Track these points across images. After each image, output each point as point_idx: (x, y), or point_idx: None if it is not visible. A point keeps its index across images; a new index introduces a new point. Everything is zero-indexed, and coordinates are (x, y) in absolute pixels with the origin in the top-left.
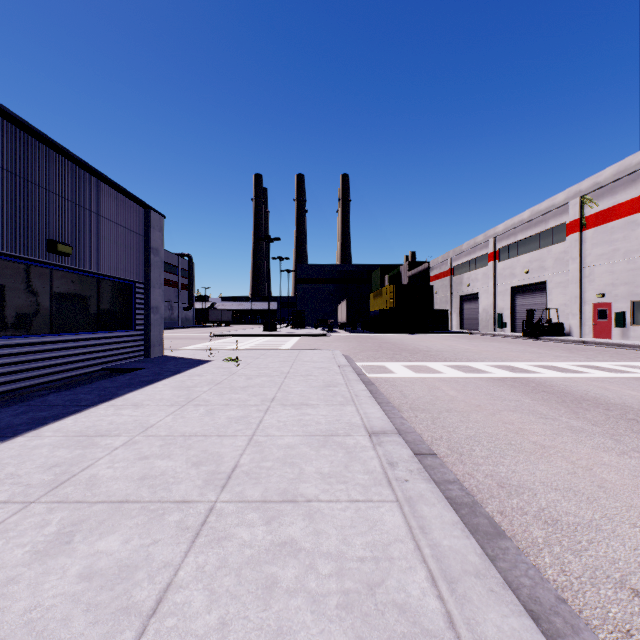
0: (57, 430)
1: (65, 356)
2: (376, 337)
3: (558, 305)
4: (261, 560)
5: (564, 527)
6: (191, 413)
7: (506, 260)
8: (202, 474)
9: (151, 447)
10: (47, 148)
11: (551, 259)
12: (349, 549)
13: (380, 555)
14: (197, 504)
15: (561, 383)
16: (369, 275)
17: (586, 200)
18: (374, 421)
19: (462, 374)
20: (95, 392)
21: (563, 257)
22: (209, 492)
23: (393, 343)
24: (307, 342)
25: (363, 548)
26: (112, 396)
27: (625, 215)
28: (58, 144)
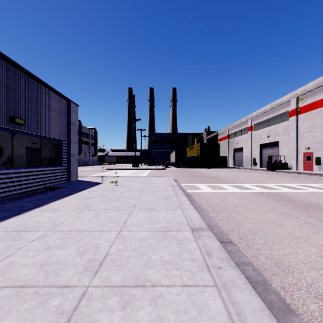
0: (1, 227)
1: (20, 180)
2: (190, 170)
3: (284, 153)
4: None
5: None
6: (85, 215)
7: (257, 130)
8: (83, 261)
9: (55, 239)
10: (10, 65)
11: (281, 130)
12: None
13: None
14: (74, 289)
15: (294, 195)
16: (186, 138)
17: (299, 99)
18: (194, 221)
19: (238, 190)
20: (33, 201)
21: (287, 128)
22: (85, 277)
23: (199, 173)
24: (155, 172)
25: None
26: (42, 204)
27: (320, 106)
28: (16, 63)
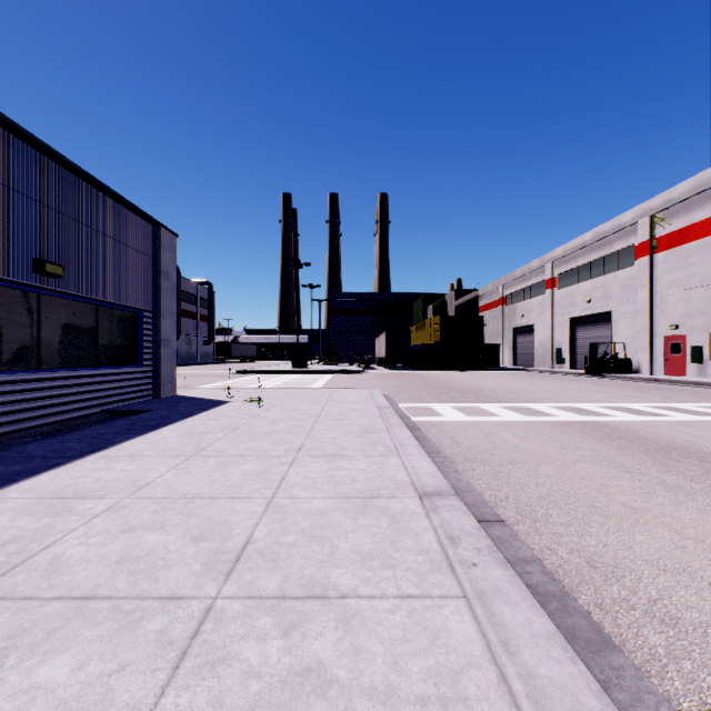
0: (27, 490)
1: (56, 396)
2: (419, 374)
3: (625, 338)
4: (273, 702)
5: (689, 629)
6: (198, 467)
7: (565, 288)
8: (202, 554)
9: (141, 514)
10: (33, 150)
11: (617, 286)
12: (403, 681)
13: (449, 692)
14: (190, 602)
15: (640, 428)
16: (411, 305)
17: (657, 219)
18: (425, 478)
19: (522, 417)
20: (86, 440)
21: (631, 284)
22: (208, 582)
23: (439, 381)
24: (341, 380)
25: (423, 679)
26: (106, 445)
27: (702, 236)
28: (46, 145)
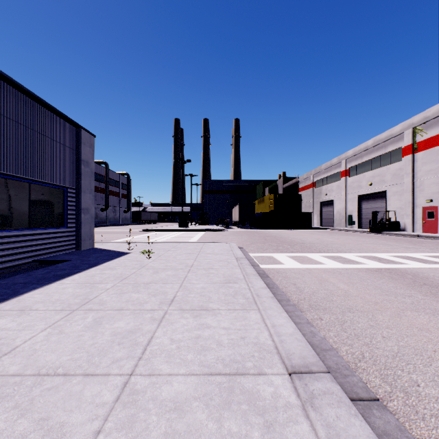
0: None
1: None
2: (260, 232)
3: (395, 208)
4: None
5: None
6: (74, 324)
7: (354, 176)
8: None
9: None
10: None
11: (389, 174)
12: None
13: None
14: None
15: (433, 274)
16: (254, 187)
17: (417, 130)
18: (288, 342)
19: (341, 265)
20: None
21: (399, 173)
22: None
23: (274, 236)
24: (210, 236)
25: None
26: (9, 296)
27: None
28: None
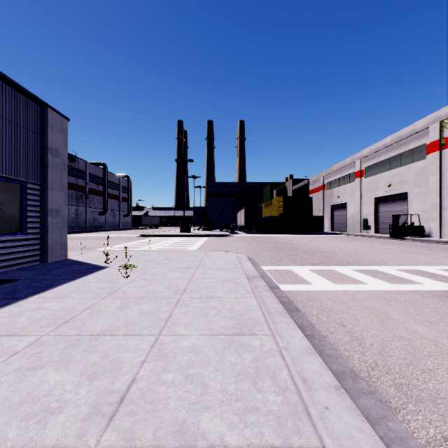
0: None
1: None
2: (269, 237)
3: (418, 211)
4: None
5: None
6: None
7: (370, 176)
8: None
9: None
10: None
11: (411, 174)
12: None
13: None
14: None
15: None
16: (261, 190)
17: (445, 124)
18: None
19: (388, 285)
20: None
21: (423, 172)
22: None
23: (286, 243)
24: (213, 242)
25: None
26: None
27: None
28: None
